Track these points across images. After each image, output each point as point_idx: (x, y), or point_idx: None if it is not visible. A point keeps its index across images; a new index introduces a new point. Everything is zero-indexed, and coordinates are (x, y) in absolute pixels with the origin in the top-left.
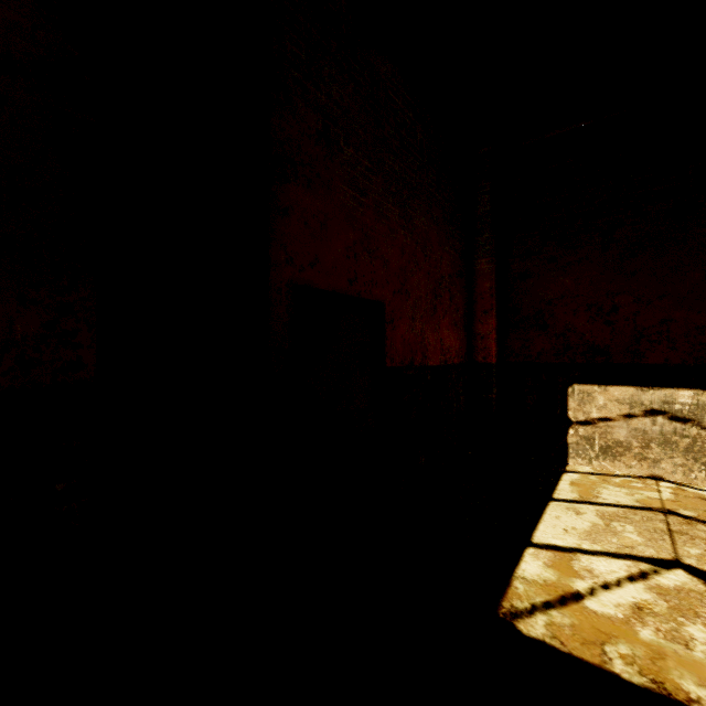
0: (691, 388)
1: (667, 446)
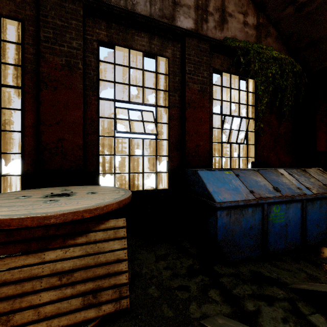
0: None
1: None
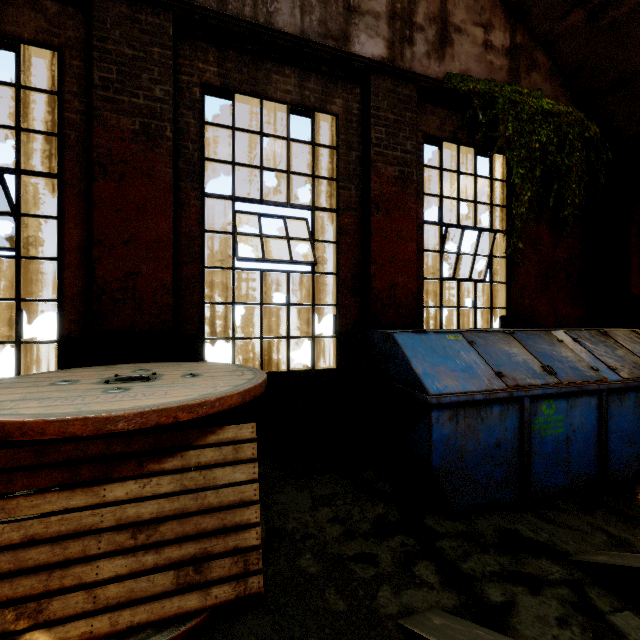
0: None
1: None
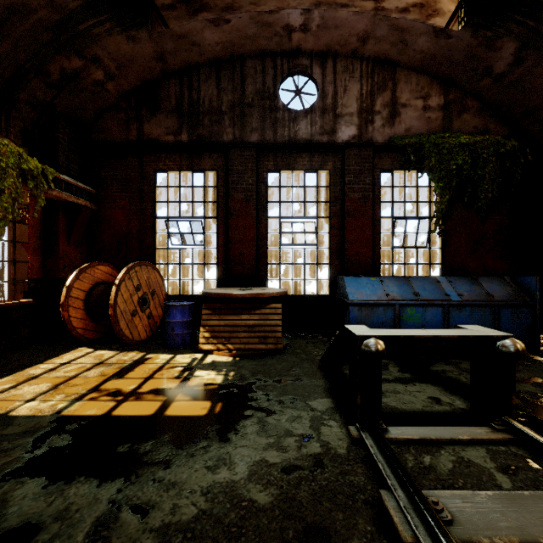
0: None
1: None
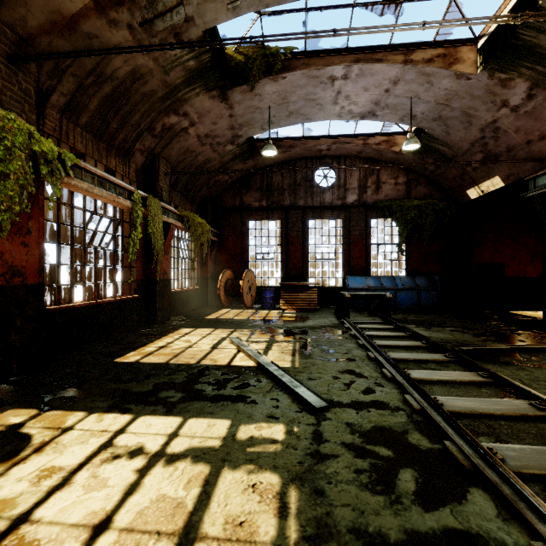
0: None
1: None
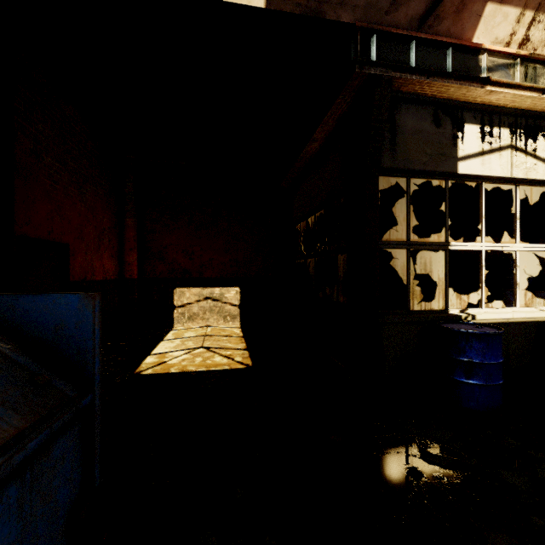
0: (219, 287)
1: (212, 312)
